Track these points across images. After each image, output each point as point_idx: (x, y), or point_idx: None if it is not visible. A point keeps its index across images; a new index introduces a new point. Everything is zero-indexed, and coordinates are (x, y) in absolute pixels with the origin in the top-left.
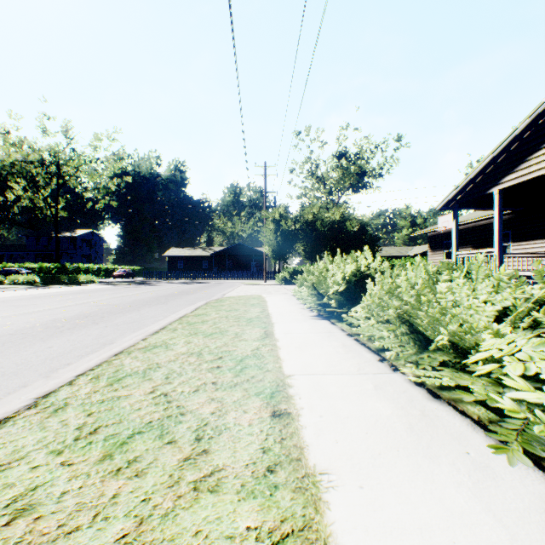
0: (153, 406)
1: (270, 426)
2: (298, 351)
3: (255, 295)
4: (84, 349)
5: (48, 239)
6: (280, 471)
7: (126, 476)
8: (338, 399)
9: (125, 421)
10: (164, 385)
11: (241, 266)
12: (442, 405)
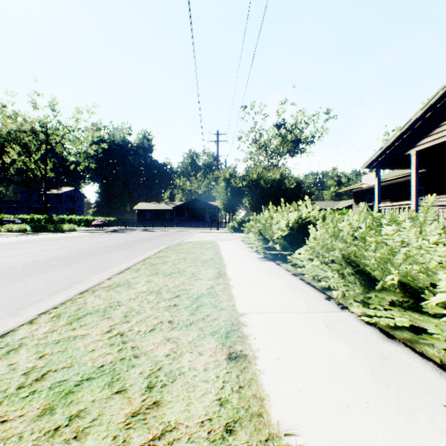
0: (108, 347)
1: (226, 371)
2: (249, 289)
3: (209, 241)
4: (55, 287)
5: (38, 195)
6: (240, 431)
7: (63, 439)
8: (293, 340)
9: (76, 365)
10: (122, 324)
11: (197, 217)
12: (399, 346)
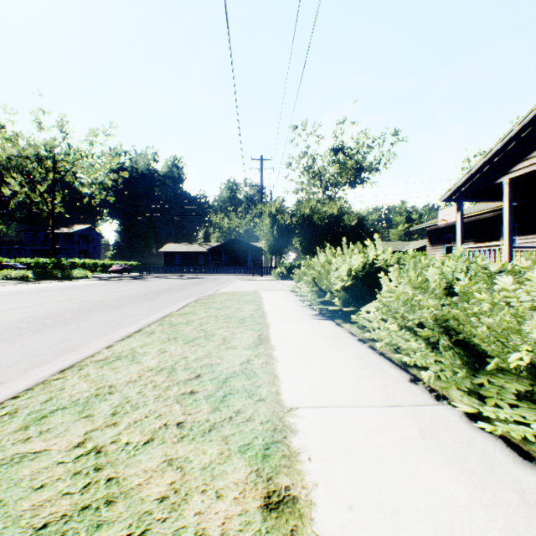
0: (67, 480)
1: None
2: (300, 365)
3: (250, 291)
4: (34, 359)
5: (45, 235)
6: None
7: None
8: (371, 462)
9: None
10: (104, 429)
11: (237, 261)
12: None
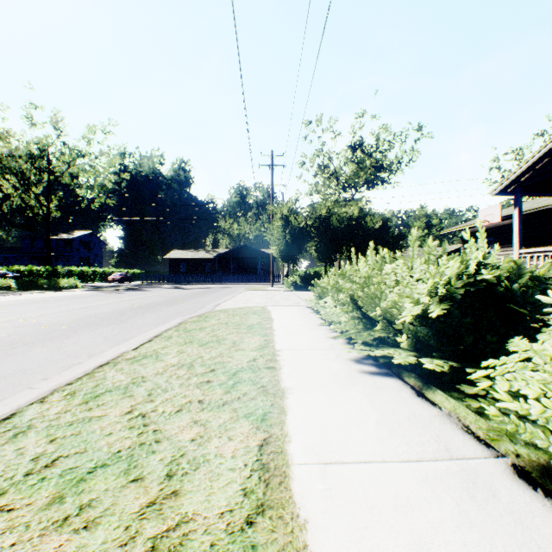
0: None
1: None
2: None
3: (256, 308)
4: None
5: (44, 241)
6: None
7: None
8: None
9: None
10: None
11: (247, 269)
12: None
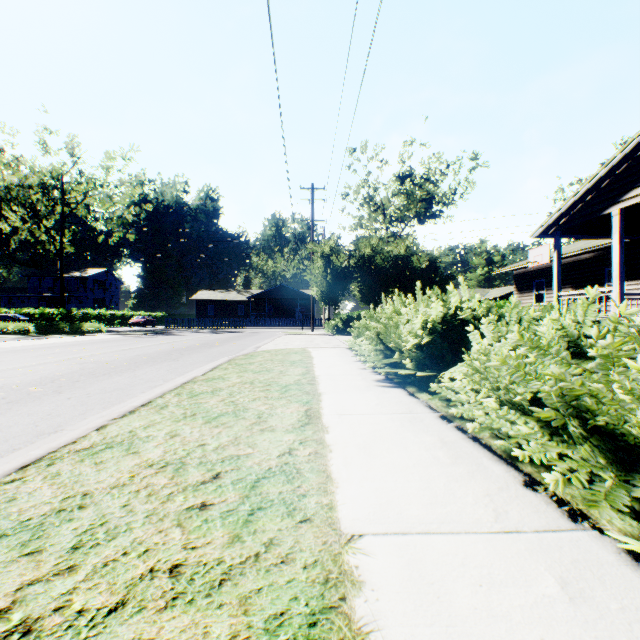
0: None
1: None
2: (364, 457)
3: (297, 349)
4: None
5: (53, 280)
6: None
7: None
8: None
9: None
10: (51, 579)
11: (284, 312)
12: None
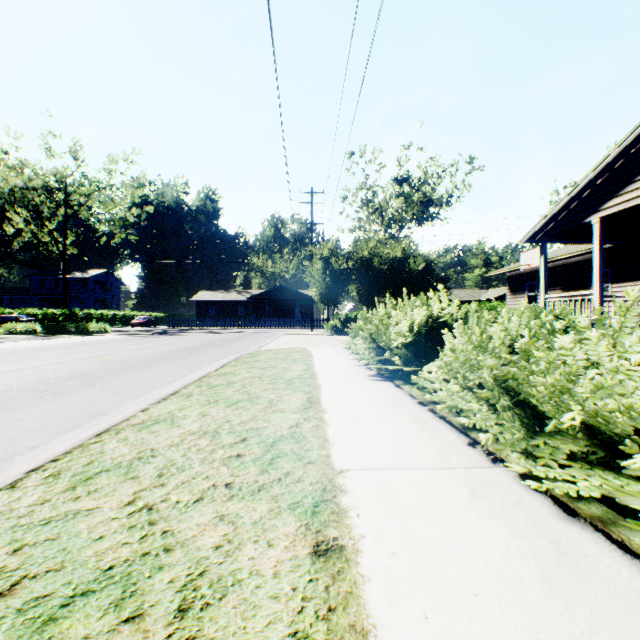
0: (125, 532)
1: (309, 577)
2: (353, 428)
3: (298, 348)
4: (63, 423)
5: (55, 281)
6: None
7: None
8: (418, 518)
9: (69, 567)
10: (153, 489)
11: (283, 312)
12: (585, 531)
